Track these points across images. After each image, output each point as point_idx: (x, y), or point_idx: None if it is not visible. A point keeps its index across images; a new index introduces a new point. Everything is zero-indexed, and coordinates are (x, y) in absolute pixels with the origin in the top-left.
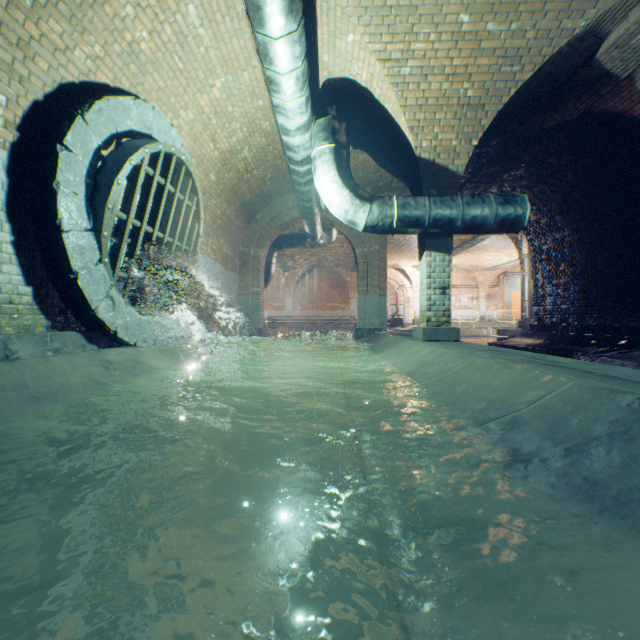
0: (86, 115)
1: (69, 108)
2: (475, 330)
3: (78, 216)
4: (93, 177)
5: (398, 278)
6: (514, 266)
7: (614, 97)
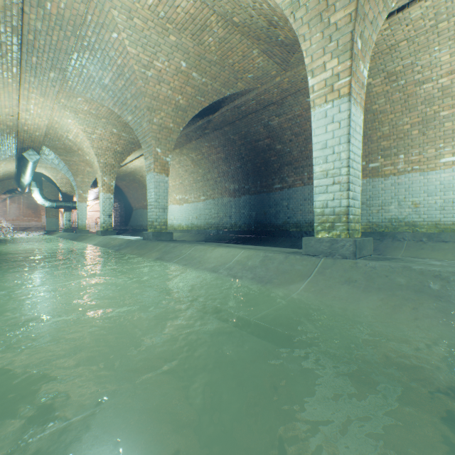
0: None
1: None
2: None
3: None
4: None
5: None
6: None
7: None
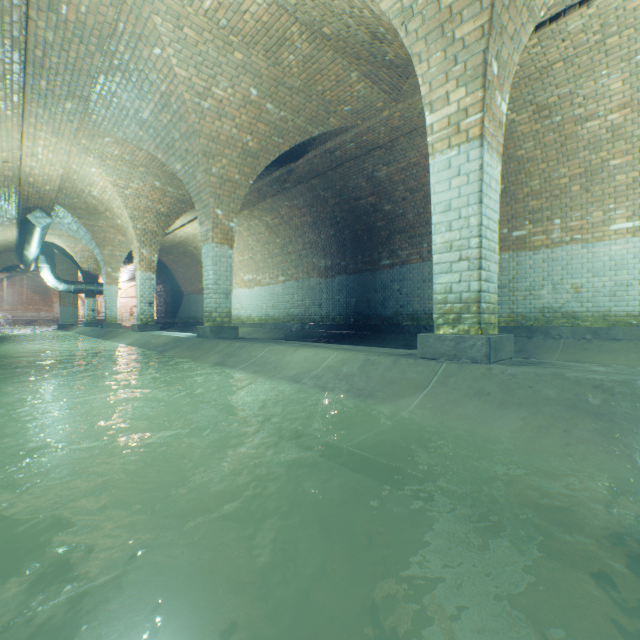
0: None
1: None
2: None
3: None
4: None
5: None
6: None
7: None
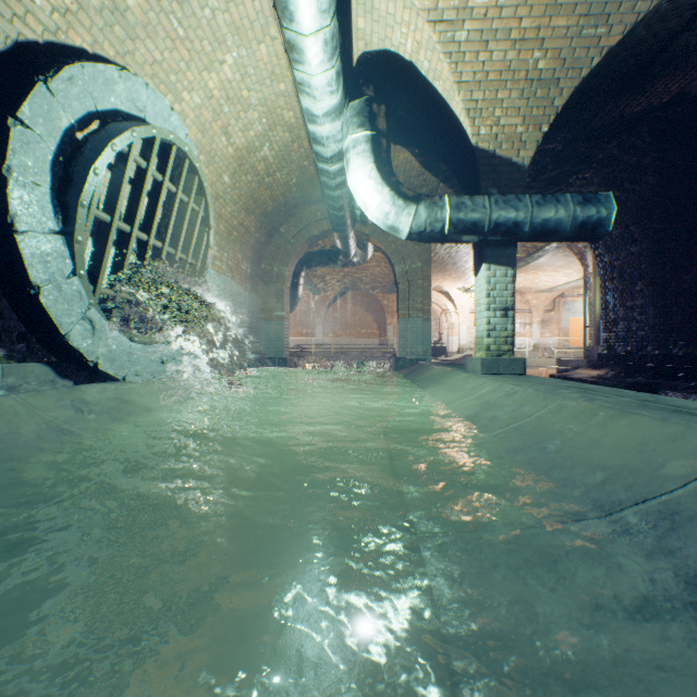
0: (50, 82)
1: (28, 73)
2: (528, 360)
3: (40, 213)
4: (62, 165)
5: (441, 302)
6: (572, 288)
7: None
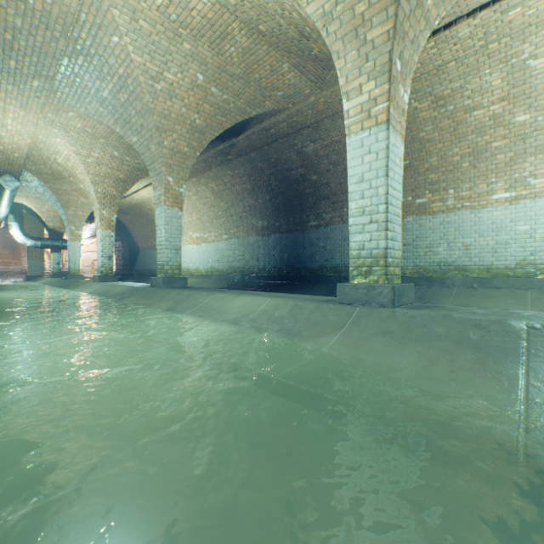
0: None
1: None
2: None
3: None
4: None
5: None
6: None
7: None
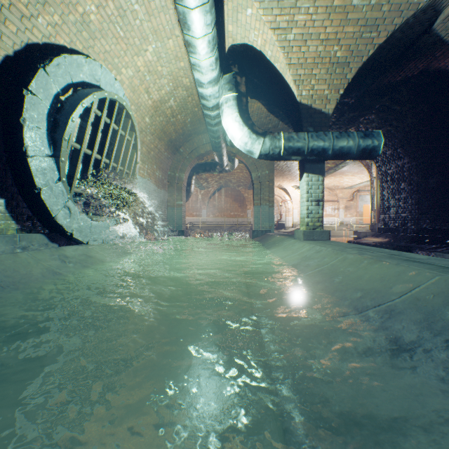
0: (47, 68)
1: (34, 62)
2: (336, 232)
3: (41, 145)
4: (53, 116)
5: (281, 194)
6: (364, 186)
7: (445, 58)
